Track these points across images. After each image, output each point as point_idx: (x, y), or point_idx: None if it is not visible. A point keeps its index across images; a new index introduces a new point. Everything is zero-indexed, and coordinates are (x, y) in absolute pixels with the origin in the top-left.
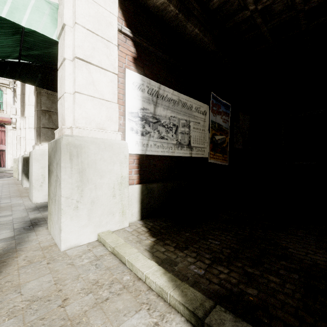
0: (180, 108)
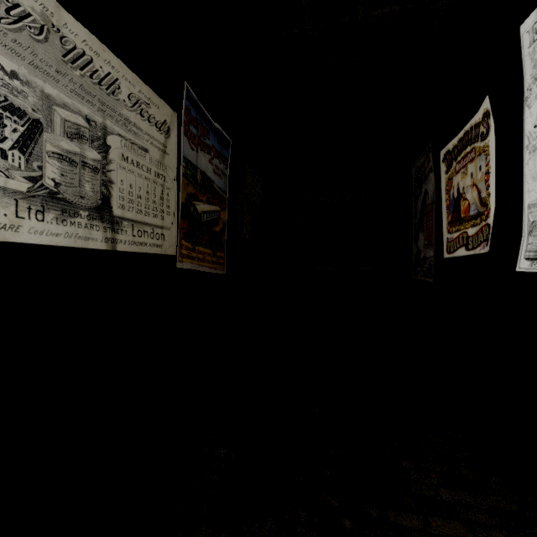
0: (56, 59)
